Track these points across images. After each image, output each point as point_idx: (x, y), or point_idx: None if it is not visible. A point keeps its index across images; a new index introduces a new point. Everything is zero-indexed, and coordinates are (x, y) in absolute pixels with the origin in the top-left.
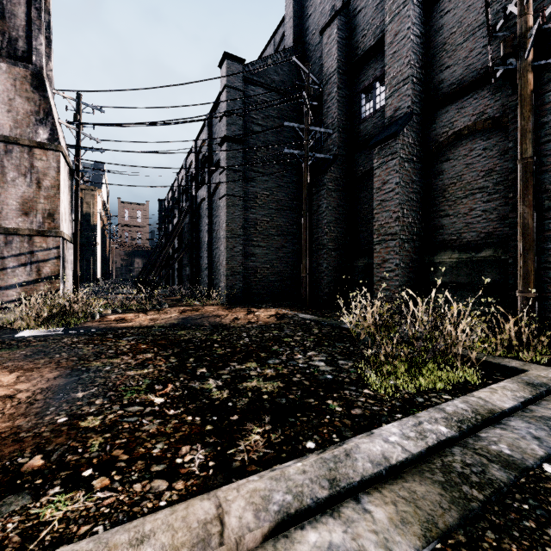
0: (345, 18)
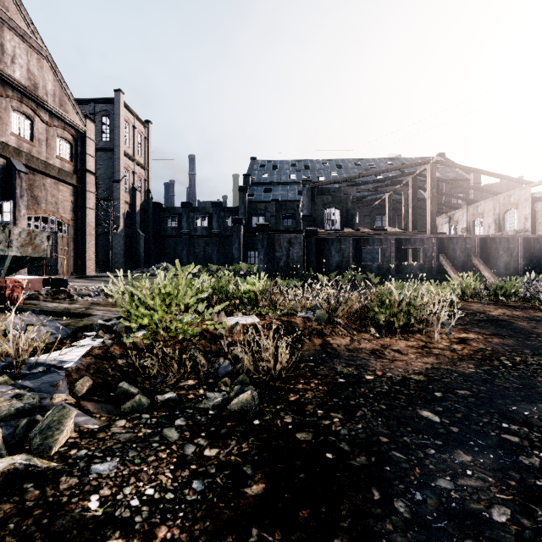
0: None
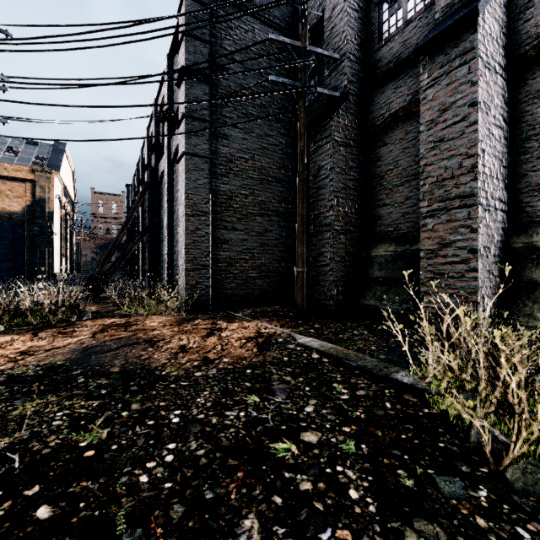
0: None
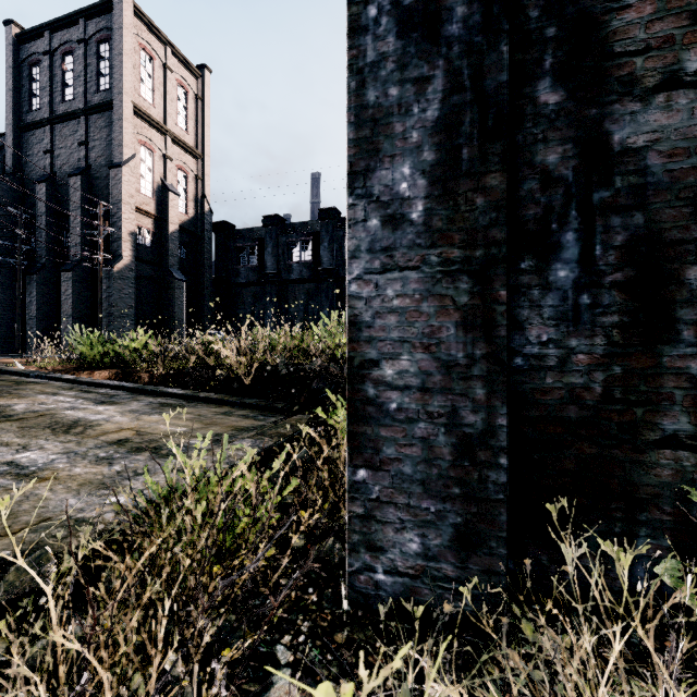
0: (53, 183)
